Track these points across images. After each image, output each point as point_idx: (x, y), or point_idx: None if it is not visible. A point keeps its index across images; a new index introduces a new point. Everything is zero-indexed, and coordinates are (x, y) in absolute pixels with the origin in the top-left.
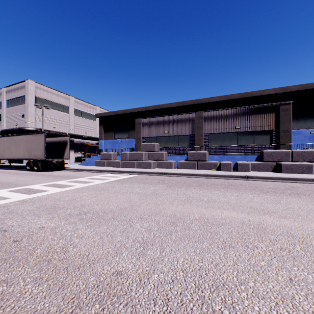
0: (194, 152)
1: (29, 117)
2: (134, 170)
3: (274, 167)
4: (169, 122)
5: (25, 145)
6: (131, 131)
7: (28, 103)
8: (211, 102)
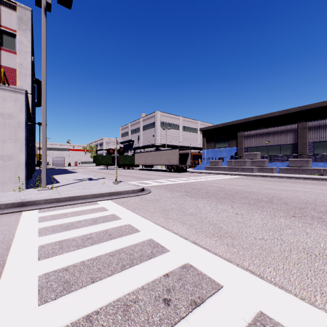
0: (295, 160)
1: (157, 136)
2: (239, 173)
3: None
4: (270, 134)
5: (166, 156)
6: (231, 141)
7: (157, 127)
8: (322, 106)
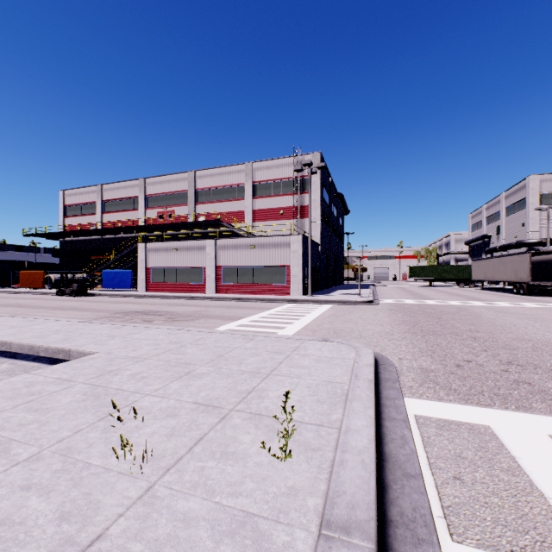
0: None
1: (529, 226)
2: None
3: None
4: None
5: (511, 266)
6: None
7: (529, 207)
8: None
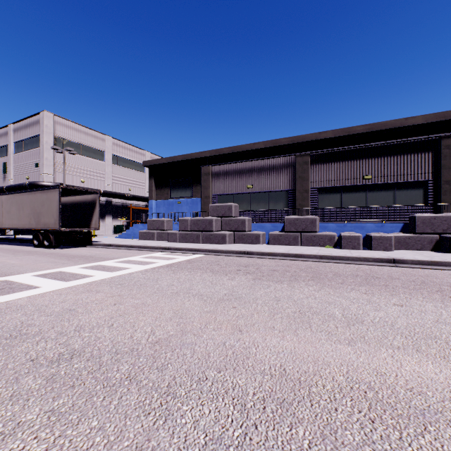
0: (295, 218)
1: (45, 167)
2: (198, 247)
3: (435, 243)
4: (253, 171)
5: (31, 207)
6: (196, 187)
7: (44, 145)
8: (319, 139)
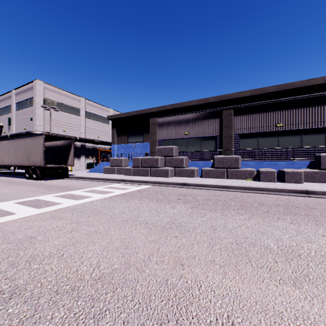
0: (222, 157)
1: (37, 120)
2: (147, 179)
3: None
4: (189, 122)
5: (24, 149)
6: (146, 134)
7: (36, 105)
8: (239, 97)
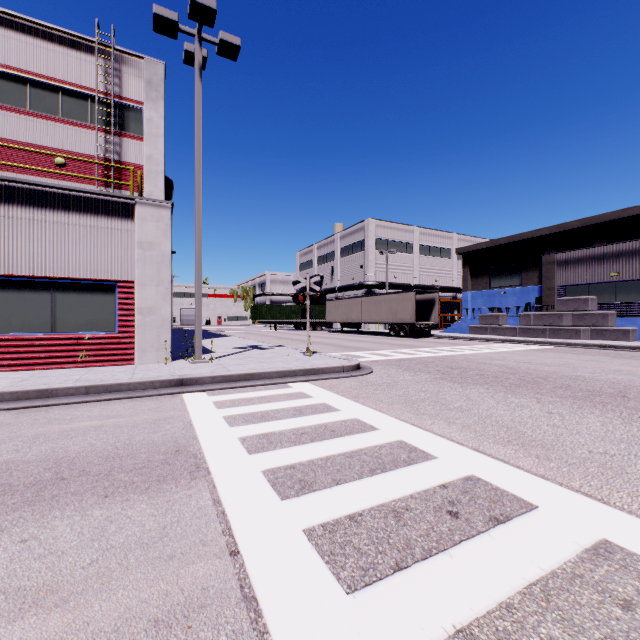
0: None
1: (369, 268)
2: (546, 340)
3: None
4: (619, 256)
5: (388, 306)
6: (527, 273)
7: (368, 249)
8: None
